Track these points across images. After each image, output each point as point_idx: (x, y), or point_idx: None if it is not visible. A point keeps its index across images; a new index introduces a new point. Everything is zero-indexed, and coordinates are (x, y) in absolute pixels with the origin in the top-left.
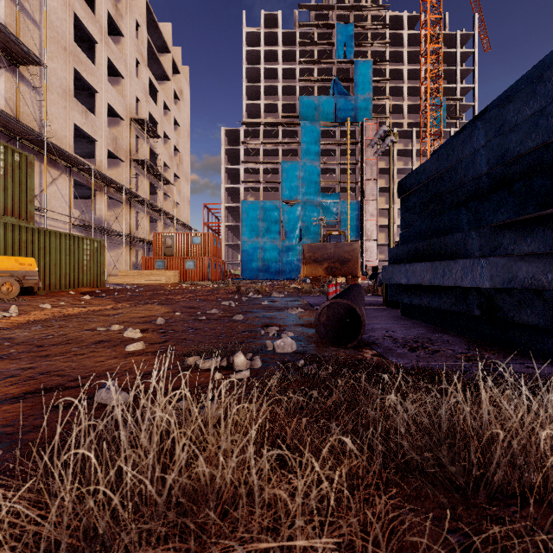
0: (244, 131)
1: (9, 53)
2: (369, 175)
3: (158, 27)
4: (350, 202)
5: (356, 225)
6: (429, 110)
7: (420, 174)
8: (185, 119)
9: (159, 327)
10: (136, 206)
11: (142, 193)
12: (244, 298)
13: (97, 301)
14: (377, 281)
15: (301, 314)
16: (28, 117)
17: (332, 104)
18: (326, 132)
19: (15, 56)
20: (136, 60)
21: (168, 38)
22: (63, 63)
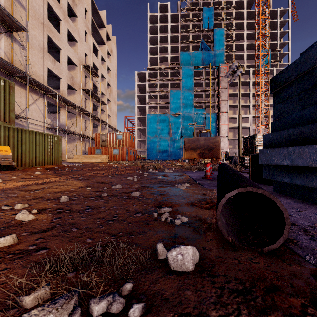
0: (148, 73)
1: (6, 24)
2: (223, 97)
3: (98, 12)
4: (211, 114)
5: (215, 127)
6: (260, 56)
7: (300, 65)
8: (114, 67)
9: (59, 205)
10: (85, 117)
11: (88, 110)
12: (145, 173)
13: (43, 176)
14: (232, 161)
15: (189, 190)
16: (18, 63)
17: (200, 55)
18: (196, 72)
19: (9, 26)
20: (84, 32)
21: (104, 19)
22: (40, 31)
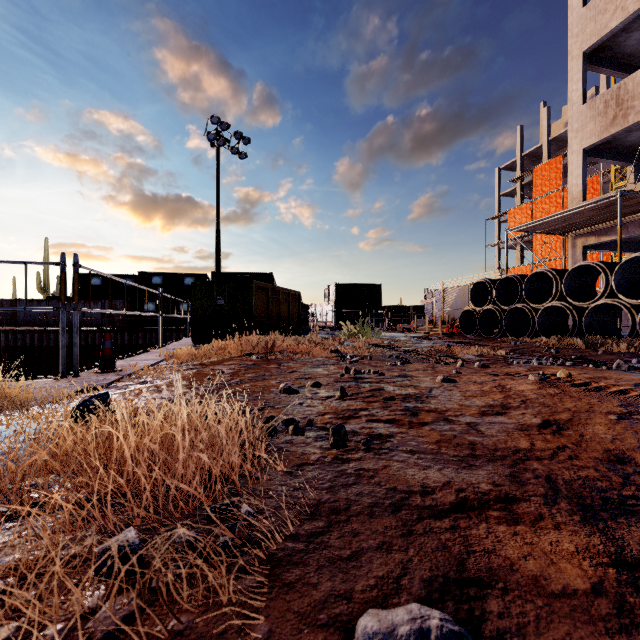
0: None
1: None
2: None
3: None
4: None
5: None
6: None
7: None
8: None
9: None
10: None
11: None
12: None
13: None
14: None
15: None
16: None
17: None
18: None
19: None
20: None
21: None
22: None
